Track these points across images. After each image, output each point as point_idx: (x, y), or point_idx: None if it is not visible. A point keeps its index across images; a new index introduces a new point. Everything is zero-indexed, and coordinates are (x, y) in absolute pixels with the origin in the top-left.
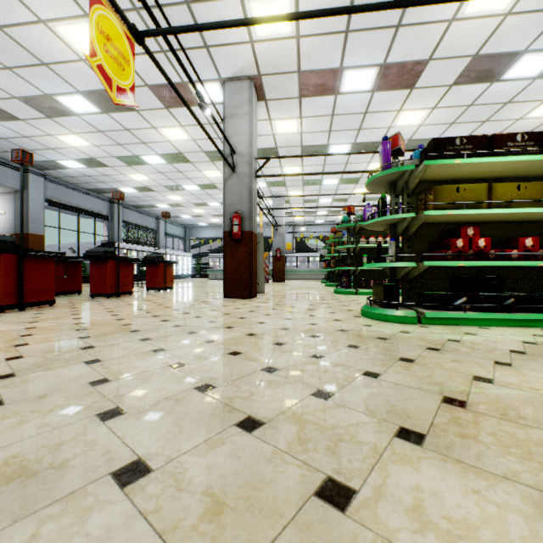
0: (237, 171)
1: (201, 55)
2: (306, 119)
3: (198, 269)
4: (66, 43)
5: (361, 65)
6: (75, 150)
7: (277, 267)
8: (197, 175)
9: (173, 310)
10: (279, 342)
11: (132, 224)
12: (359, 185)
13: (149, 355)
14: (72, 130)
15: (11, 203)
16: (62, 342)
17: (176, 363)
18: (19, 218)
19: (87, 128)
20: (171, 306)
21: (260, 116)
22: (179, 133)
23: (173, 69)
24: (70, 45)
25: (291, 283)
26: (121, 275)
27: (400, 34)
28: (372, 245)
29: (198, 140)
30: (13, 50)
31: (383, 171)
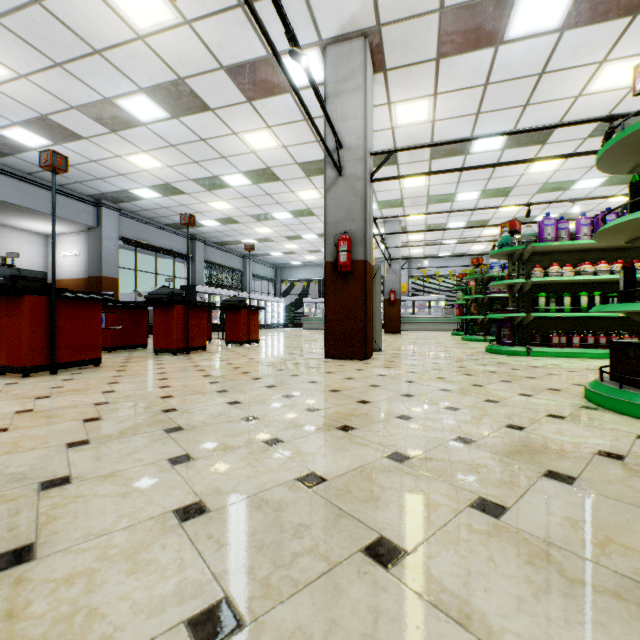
0: (344, 174)
1: (293, 3)
2: (443, 96)
3: (290, 317)
4: (117, 13)
5: None
6: (147, 174)
7: (390, 314)
8: (289, 198)
9: (251, 378)
10: (483, 497)
11: (216, 264)
12: (509, 198)
13: (159, 539)
14: (140, 147)
15: (85, 242)
16: (28, 457)
17: (213, 604)
18: (93, 259)
19: (157, 142)
20: (250, 371)
21: (375, 99)
22: (266, 139)
23: (255, 34)
24: (123, 15)
25: (410, 336)
26: (192, 324)
27: None
28: (556, 278)
29: (290, 147)
30: (59, 35)
31: None
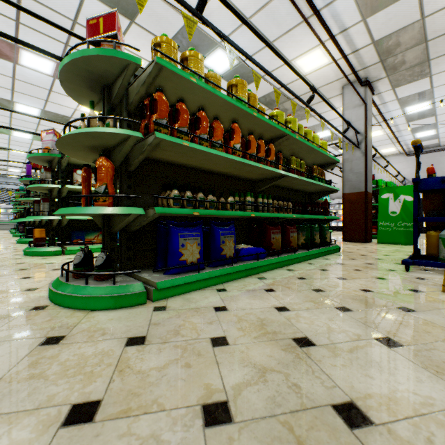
0: None
1: None
2: None
3: None
4: None
5: (28, 105)
6: None
7: None
8: None
9: None
10: None
11: None
12: None
13: None
14: None
15: None
16: None
17: None
18: None
19: None
20: None
21: None
22: None
23: None
24: None
25: None
26: None
27: (50, 103)
28: None
29: None
30: None
31: (26, 178)
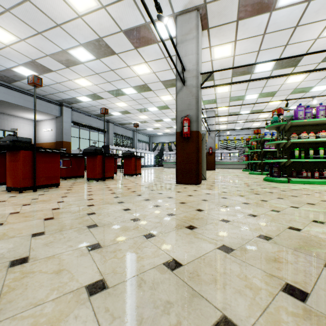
0: (186, 84)
1: None
2: (240, 41)
3: (157, 161)
4: (68, 4)
5: None
6: (84, 89)
7: (209, 160)
8: (156, 99)
9: (136, 195)
10: (289, 283)
11: (119, 135)
12: (274, 97)
13: (73, 310)
14: (81, 75)
15: (55, 124)
16: (8, 242)
17: None
18: (58, 132)
19: (89, 72)
20: (136, 191)
21: (203, 45)
22: (144, 68)
23: (139, 11)
24: (70, 5)
25: (220, 171)
26: (106, 165)
27: None
28: (305, 140)
29: (157, 72)
30: (39, 17)
31: None
